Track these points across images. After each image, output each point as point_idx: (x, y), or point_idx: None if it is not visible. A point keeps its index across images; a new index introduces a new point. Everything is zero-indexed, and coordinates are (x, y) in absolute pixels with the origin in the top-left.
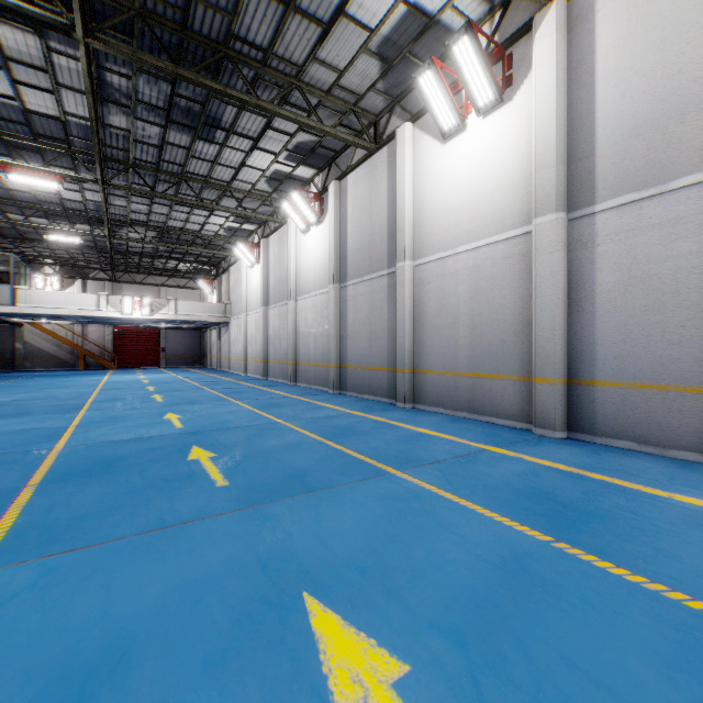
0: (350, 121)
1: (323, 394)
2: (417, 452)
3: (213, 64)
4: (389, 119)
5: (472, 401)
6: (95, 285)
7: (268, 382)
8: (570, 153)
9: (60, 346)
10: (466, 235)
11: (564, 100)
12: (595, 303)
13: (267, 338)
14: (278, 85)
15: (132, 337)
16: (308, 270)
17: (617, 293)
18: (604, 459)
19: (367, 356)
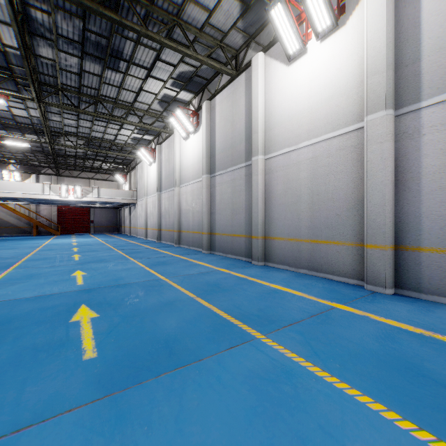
0: (218, 55)
1: (198, 254)
2: (276, 310)
3: (113, 3)
4: (246, 52)
5: (312, 261)
6: (45, 178)
7: (160, 244)
8: (397, 61)
9: (21, 219)
10: (306, 134)
11: (392, 18)
12: (421, 183)
13: (160, 214)
14: (163, 23)
15: (71, 213)
16: (188, 166)
17: (442, 174)
18: (441, 318)
19: (230, 226)
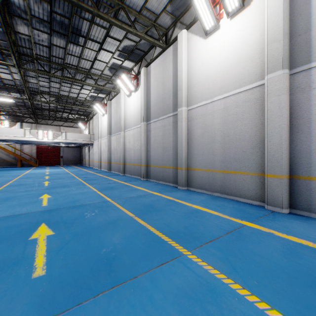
0: (152, 33)
1: (138, 181)
2: (198, 227)
3: None
4: (173, 30)
5: (223, 187)
6: (27, 125)
7: (110, 173)
8: (291, 32)
9: (9, 155)
10: (219, 90)
11: None
12: (311, 126)
13: (110, 151)
14: (111, 7)
15: (46, 151)
16: (130, 116)
17: None
18: None
19: (161, 160)
